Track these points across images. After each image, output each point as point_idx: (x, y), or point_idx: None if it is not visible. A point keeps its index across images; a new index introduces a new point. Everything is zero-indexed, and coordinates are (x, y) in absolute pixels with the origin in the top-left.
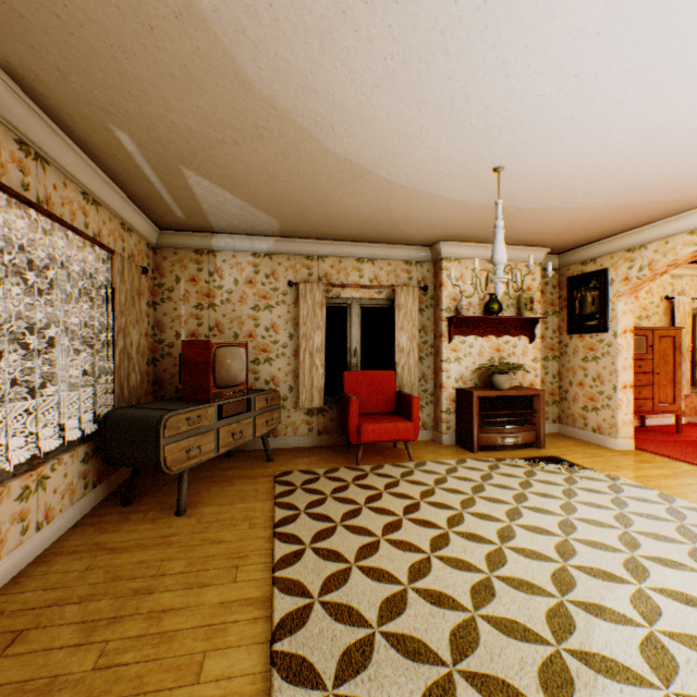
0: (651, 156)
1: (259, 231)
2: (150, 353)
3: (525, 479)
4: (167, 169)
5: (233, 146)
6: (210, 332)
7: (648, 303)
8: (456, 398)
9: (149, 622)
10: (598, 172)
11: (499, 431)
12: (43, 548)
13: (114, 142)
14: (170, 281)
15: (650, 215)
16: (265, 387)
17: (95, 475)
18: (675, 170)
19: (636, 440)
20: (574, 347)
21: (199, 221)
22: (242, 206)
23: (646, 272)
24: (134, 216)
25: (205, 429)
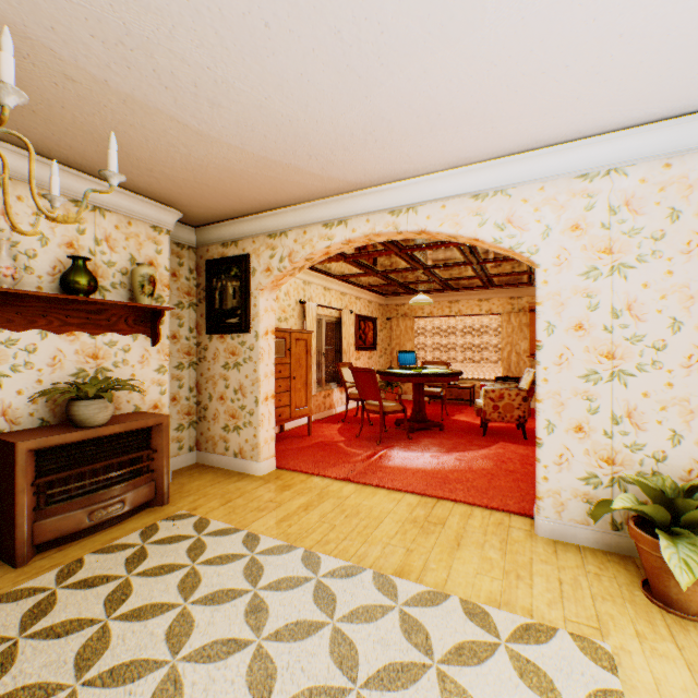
0: (300, 45)
1: None
2: None
3: (104, 621)
4: None
5: None
6: None
7: (288, 305)
8: None
9: None
10: (227, 41)
11: (86, 503)
12: None
13: None
14: None
15: (293, 191)
16: None
17: None
18: (323, 108)
19: (278, 454)
20: (216, 351)
21: None
22: None
23: (288, 264)
24: None
25: None
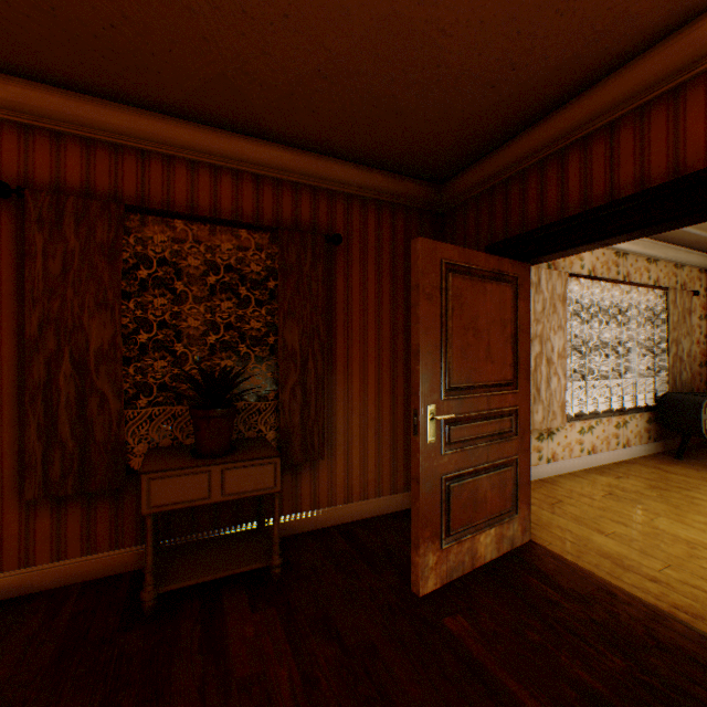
0: None
1: None
2: (700, 357)
3: None
4: (706, 226)
5: None
6: None
7: None
8: None
9: (684, 496)
10: None
11: None
12: (624, 458)
13: None
14: None
15: None
16: None
17: (653, 434)
18: None
19: None
20: None
21: None
22: None
23: None
24: (683, 255)
25: None
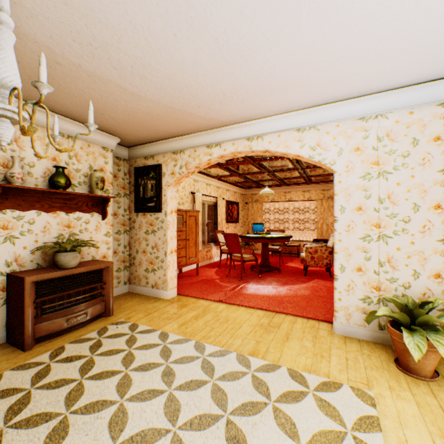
0: (194, 46)
1: None
2: None
3: (80, 380)
4: None
5: None
6: None
7: (184, 195)
8: (8, 285)
9: None
10: (152, 43)
11: (65, 314)
12: None
13: None
14: None
15: (188, 126)
16: None
17: None
18: (207, 80)
19: (179, 286)
20: (140, 223)
21: None
22: None
23: (185, 170)
24: None
25: None
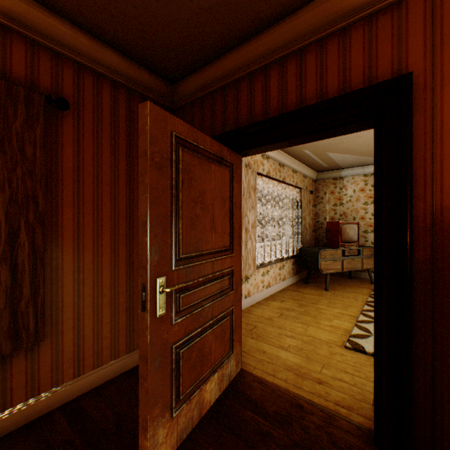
0: None
1: (366, 163)
2: (313, 227)
3: None
4: (320, 154)
5: (346, 142)
6: (340, 217)
7: None
8: None
9: (316, 309)
10: None
11: None
12: (283, 287)
13: (303, 153)
14: (321, 194)
15: None
16: (370, 245)
17: (295, 270)
18: None
19: None
20: None
21: (334, 166)
22: (354, 157)
23: None
24: (307, 171)
25: (335, 259)
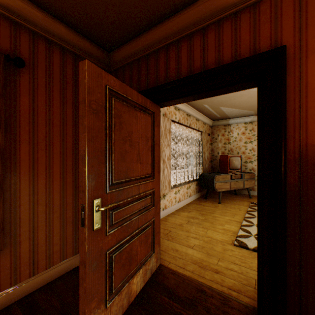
0: None
1: (246, 115)
2: (210, 159)
3: None
4: (215, 108)
5: (233, 99)
6: (228, 152)
7: None
8: None
9: (213, 217)
10: None
11: None
12: (189, 201)
13: (203, 107)
14: (215, 136)
15: None
16: (249, 171)
17: (198, 189)
18: None
19: None
20: None
21: (224, 116)
22: (238, 110)
23: None
24: (206, 120)
25: (226, 181)
